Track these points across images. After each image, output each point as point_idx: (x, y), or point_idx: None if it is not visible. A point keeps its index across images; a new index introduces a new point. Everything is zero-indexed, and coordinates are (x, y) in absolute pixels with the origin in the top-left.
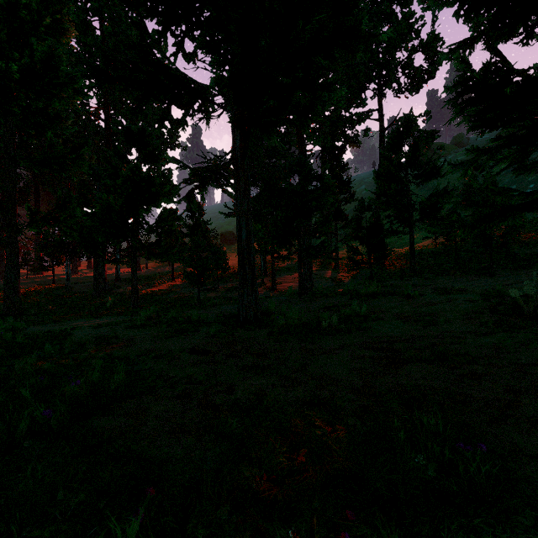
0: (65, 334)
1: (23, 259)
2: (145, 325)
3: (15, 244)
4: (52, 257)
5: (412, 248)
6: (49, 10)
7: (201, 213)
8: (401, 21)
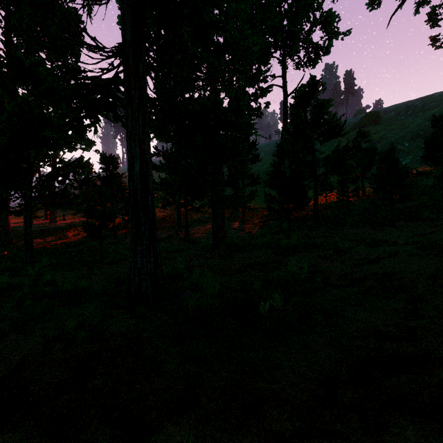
0: None
1: None
2: None
3: None
4: None
5: (316, 201)
6: None
7: (115, 165)
8: None
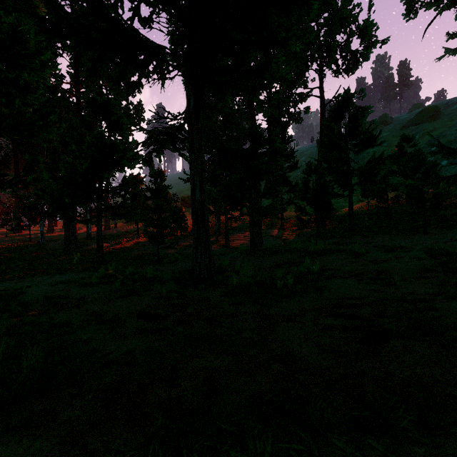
0: (17, 293)
1: (2, 219)
2: (100, 283)
3: None
4: (28, 218)
5: (351, 209)
6: None
7: (162, 178)
8: (341, 7)
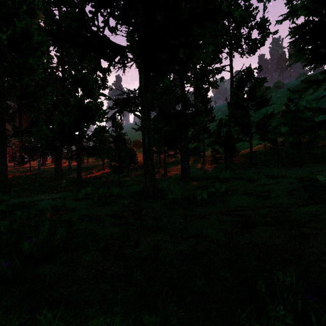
0: (32, 204)
1: (11, 157)
2: (84, 198)
3: (4, 147)
4: (29, 155)
5: (251, 150)
6: (25, 2)
7: (121, 128)
8: (244, 10)
